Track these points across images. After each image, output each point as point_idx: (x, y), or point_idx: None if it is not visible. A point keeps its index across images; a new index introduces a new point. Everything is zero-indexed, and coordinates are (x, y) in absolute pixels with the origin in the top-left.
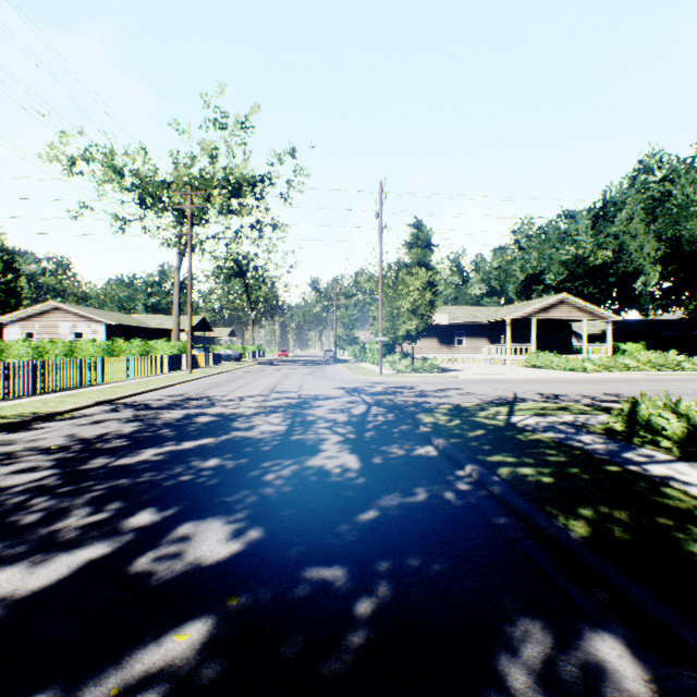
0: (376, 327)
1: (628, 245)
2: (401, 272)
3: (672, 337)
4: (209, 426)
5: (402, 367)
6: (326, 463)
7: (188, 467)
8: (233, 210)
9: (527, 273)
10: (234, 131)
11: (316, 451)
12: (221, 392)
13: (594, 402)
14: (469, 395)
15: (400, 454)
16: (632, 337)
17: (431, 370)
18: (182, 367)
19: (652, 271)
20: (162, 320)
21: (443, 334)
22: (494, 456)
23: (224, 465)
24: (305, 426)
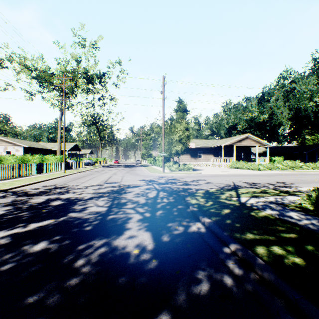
0: (161, 148)
1: (276, 112)
2: (173, 121)
3: (293, 154)
4: (56, 208)
5: (174, 168)
6: (128, 243)
7: (17, 253)
8: (89, 90)
9: (229, 125)
10: (89, 49)
11: (122, 230)
12: (76, 183)
13: (276, 187)
14: (211, 184)
15: (180, 231)
16: (276, 154)
17: (188, 170)
18: (61, 169)
19: (286, 124)
20: (55, 145)
21: (192, 152)
22: (247, 234)
23: (48, 249)
24: (119, 207)
